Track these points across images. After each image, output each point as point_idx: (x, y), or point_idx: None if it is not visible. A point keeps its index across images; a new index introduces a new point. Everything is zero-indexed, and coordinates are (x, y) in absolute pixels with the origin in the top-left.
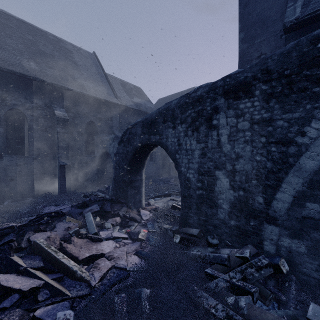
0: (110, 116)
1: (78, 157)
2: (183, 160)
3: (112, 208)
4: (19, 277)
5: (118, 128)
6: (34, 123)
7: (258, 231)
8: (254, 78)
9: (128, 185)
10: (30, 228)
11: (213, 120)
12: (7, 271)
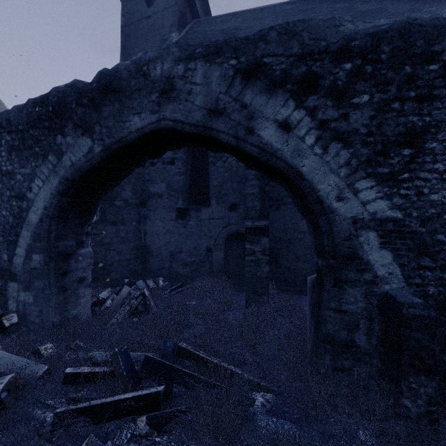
0: None
1: None
2: None
3: None
4: None
5: None
6: None
7: (4, 291)
8: (1, 125)
9: None
10: None
11: None
12: None
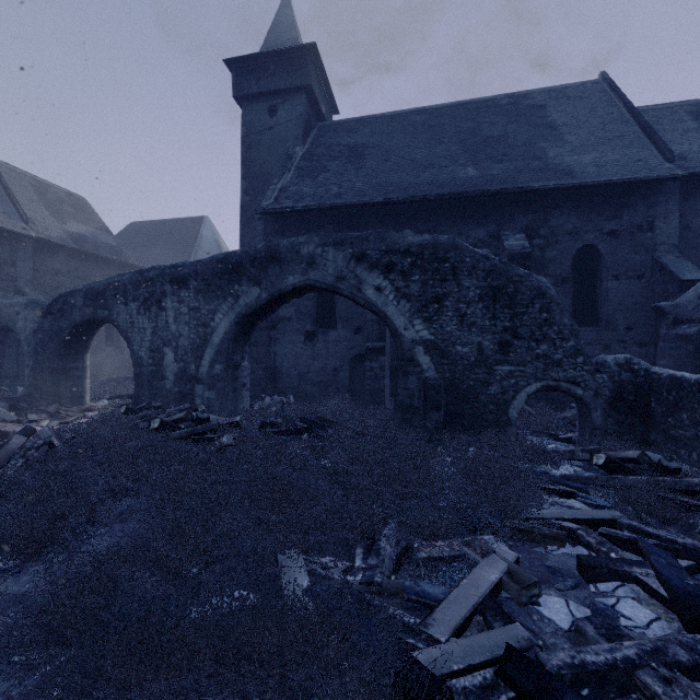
0: (11, 257)
1: None
2: (136, 338)
3: (35, 405)
4: None
5: (30, 281)
6: None
7: (192, 391)
8: (190, 275)
9: (62, 374)
10: None
11: (163, 303)
12: None
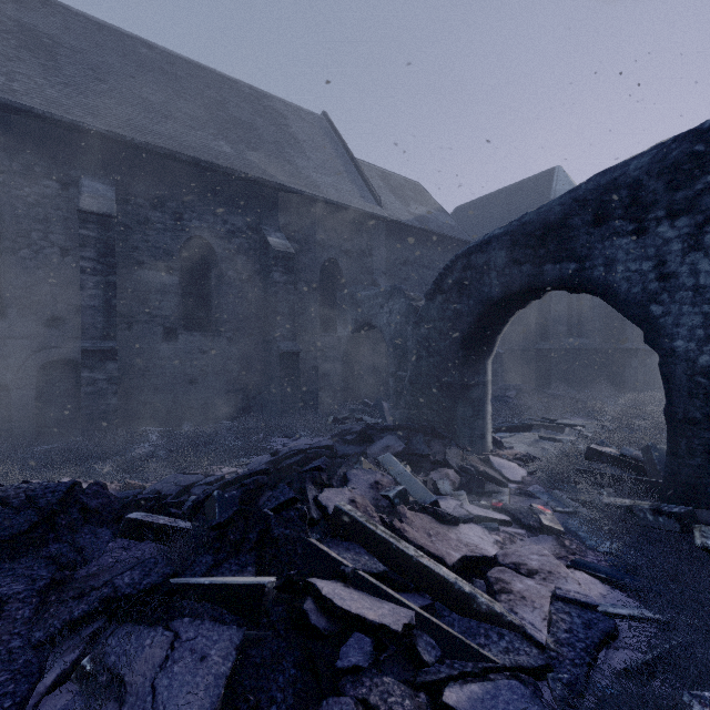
0: (367, 246)
1: (307, 337)
2: (681, 318)
3: (428, 449)
4: (352, 591)
5: (383, 273)
6: (229, 265)
7: None
8: None
9: (458, 395)
10: (303, 476)
11: None
12: (311, 573)
